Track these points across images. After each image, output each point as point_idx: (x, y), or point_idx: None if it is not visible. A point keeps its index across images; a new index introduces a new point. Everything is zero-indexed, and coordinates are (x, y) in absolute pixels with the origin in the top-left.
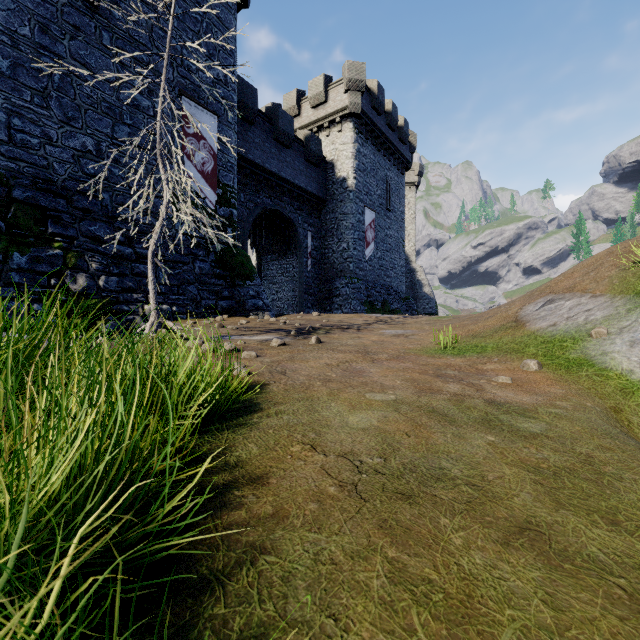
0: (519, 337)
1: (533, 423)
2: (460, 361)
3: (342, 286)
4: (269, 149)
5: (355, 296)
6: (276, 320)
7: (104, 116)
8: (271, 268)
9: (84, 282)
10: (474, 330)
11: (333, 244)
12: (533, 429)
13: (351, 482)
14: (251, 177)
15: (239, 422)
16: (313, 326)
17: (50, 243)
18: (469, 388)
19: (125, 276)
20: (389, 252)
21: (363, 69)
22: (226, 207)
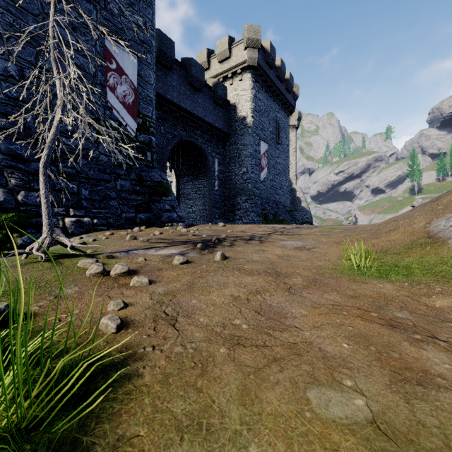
0: (448, 257)
1: None
2: (392, 289)
3: (242, 201)
4: (184, 91)
5: (253, 209)
6: (187, 231)
7: (27, 45)
8: (187, 187)
9: (1, 197)
10: (380, 244)
11: (235, 169)
12: None
13: None
14: (169, 113)
15: None
16: (219, 237)
17: None
18: None
19: None
20: (278, 175)
21: (259, 30)
22: (145, 134)
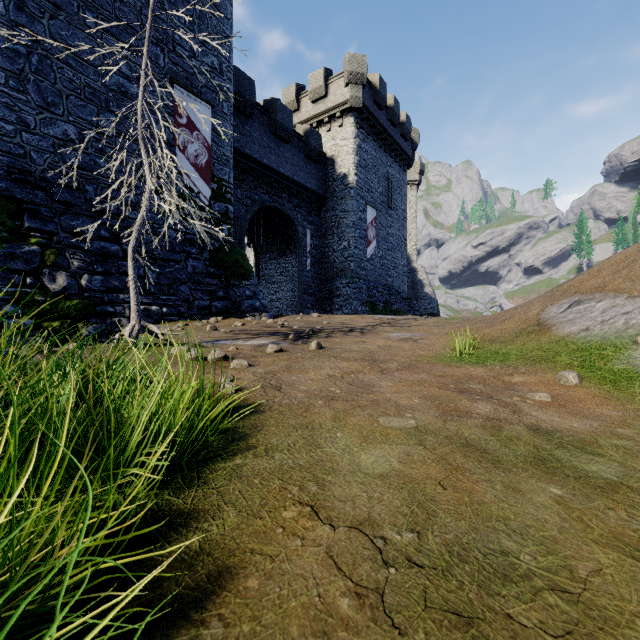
0: (546, 343)
1: (602, 464)
2: (482, 371)
3: (343, 286)
4: (267, 143)
5: (356, 296)
6: (274, 322)
7: (88, 103)
8: (269, 267)
9: (64, 281)
10: (490, 334)
11: (333, 243)
12: (606, 474)
13: (374, 586)
14: (248, 172)
15: (216, 465)
16: (313, 329)
17: (26, 239)
18: (503, 409)
19: (111, 275)
20: (391, 251)
21: (364, 62)
22: (221, 202)
